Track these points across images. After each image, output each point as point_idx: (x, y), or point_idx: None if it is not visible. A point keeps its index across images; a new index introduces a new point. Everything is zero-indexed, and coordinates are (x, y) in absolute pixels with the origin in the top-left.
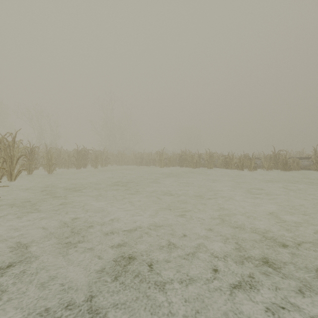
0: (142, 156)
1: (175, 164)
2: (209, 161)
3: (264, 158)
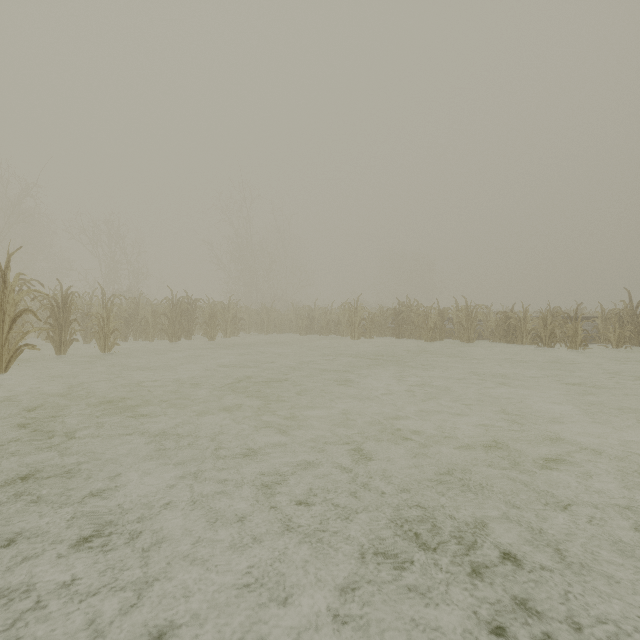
0: (311, 314)
1: (385, 332)
2: (467, 324)
3: (602, 317)
